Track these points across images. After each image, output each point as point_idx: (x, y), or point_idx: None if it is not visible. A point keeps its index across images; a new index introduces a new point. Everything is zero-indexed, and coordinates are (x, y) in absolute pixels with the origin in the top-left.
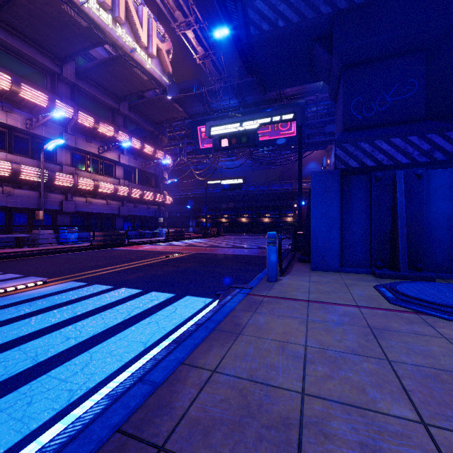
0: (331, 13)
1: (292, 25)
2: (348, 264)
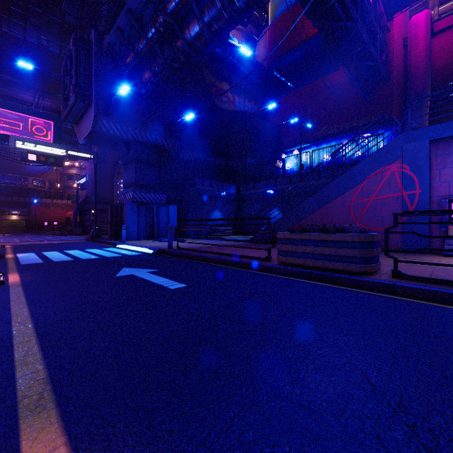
0: (132, 139)
1: (117, 135)
2: (139, 237)
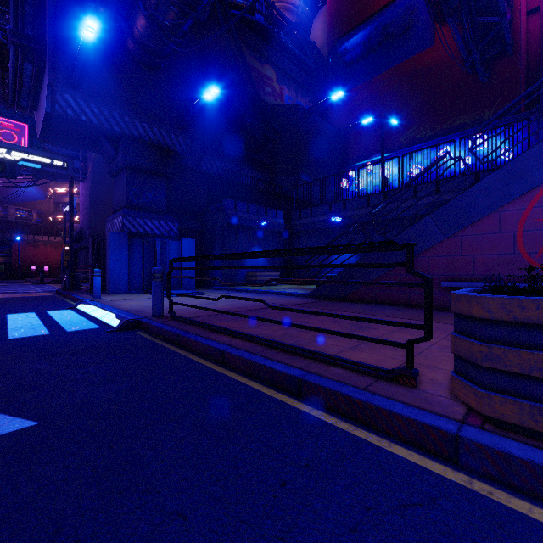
0: (121, 132)
1: (93, 124)
2: (132, 289)
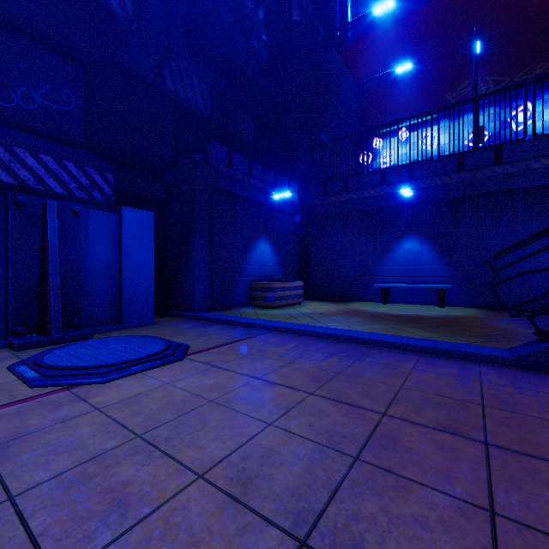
0: None
1: None
2: None
